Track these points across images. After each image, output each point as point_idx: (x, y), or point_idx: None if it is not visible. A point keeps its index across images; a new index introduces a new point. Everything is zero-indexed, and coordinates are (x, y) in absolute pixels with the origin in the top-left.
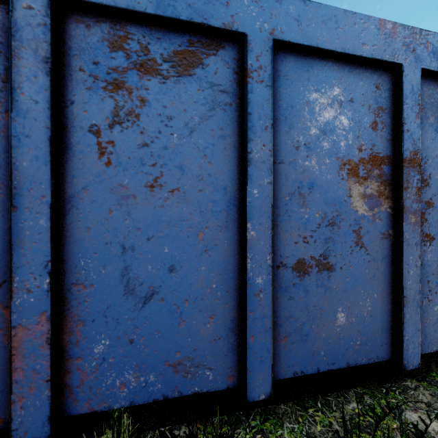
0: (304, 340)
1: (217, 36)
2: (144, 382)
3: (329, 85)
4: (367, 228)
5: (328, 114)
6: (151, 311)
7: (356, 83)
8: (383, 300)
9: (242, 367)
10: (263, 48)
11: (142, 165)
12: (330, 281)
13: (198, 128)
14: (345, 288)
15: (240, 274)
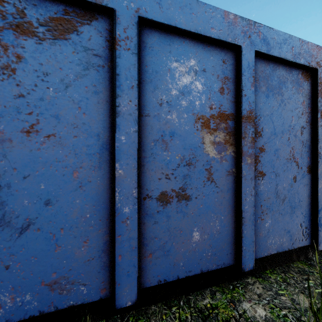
0: (166, 255)
1: (91, 9)
2: (20, 302)
3: (187, 57)
4: (216, 167)
5: (186, 80)
6: (27, 240)
7: (208, 57)
8: (228, 221)
9: (113, 280)
10: (129, 23)
11: (18, 113)
12: (188, 208)
13: (73, 84)
14: (200, 213)
15: (112, 205)
